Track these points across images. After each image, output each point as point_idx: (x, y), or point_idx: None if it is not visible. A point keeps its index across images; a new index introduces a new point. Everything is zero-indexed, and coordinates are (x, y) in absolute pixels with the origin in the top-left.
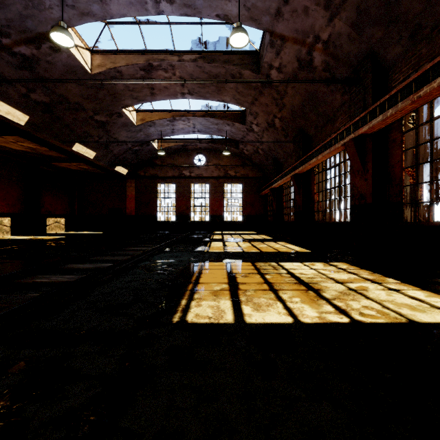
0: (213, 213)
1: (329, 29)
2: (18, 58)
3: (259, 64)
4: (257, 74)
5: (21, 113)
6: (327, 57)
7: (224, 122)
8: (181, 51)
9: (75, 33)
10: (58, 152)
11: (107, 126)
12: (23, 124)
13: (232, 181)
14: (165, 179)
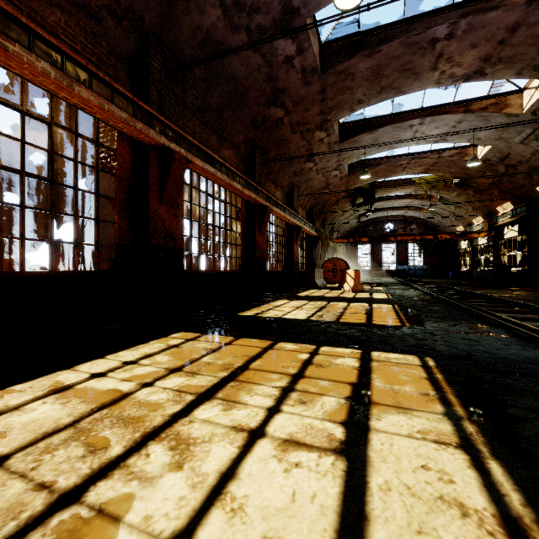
0: None
1: None
2: None
3: None
4: None
5: None
6: None
7: None
8: None
9: None
10: None
11: None
12: None
13: None
14: None
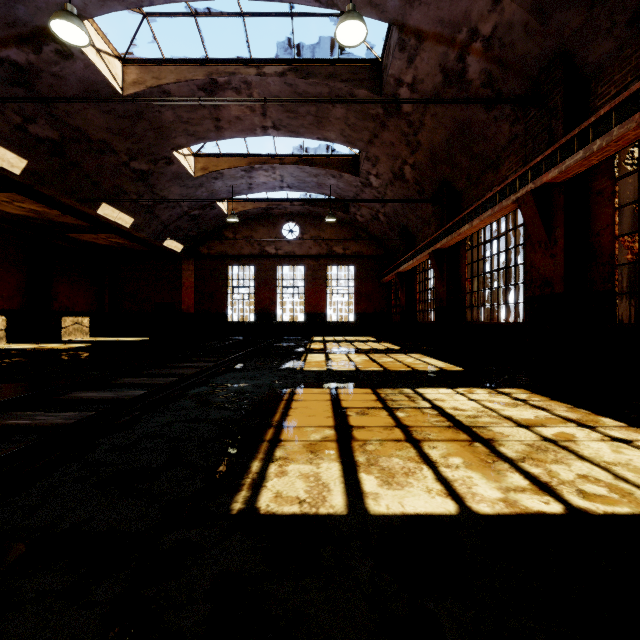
0: (311, 310)
1: (494, 16)
2: (6, 68)
3: (381, 80)
4: (378, 95)
5: (15, 155)
6: (489, 64)
7: (327, 173)
8: (260, 61)
9: (96, 30)
10: (75, 217)
11: (150, 179)
12: (17, 172)
13: (338, 263)
14: (239, 260)
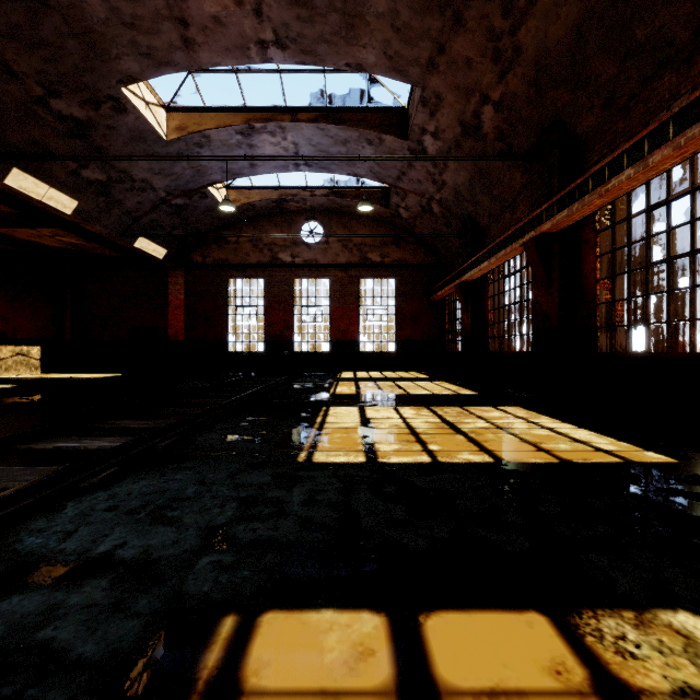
0: (338, 336)
1: None
2: None
3: None
4: None
5: None
6: None
7: (361, 136)
8: None
9: None
10: None
11: (94, 136)
12: None
13: (375, 274)
14: (243, 270)
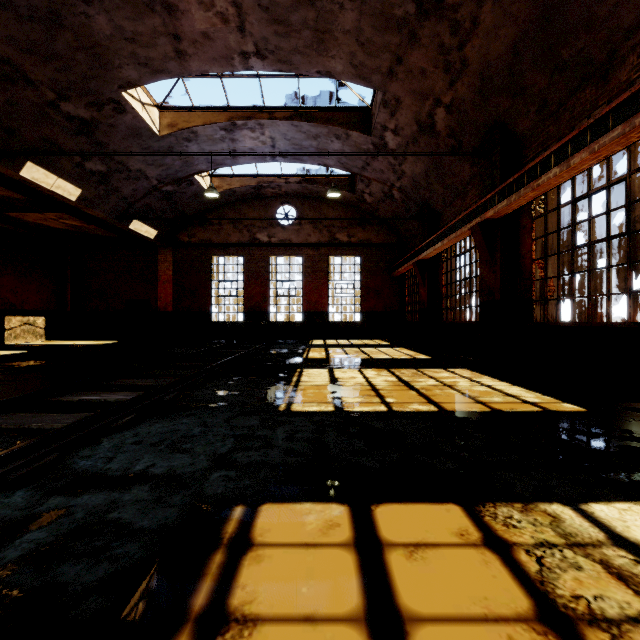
0: (310, 308)
1: None
2: None
3: None
4: None
5: None
6: None
7: (330, 132)
8: None
9: None
10: None
11: (97, 133)
12: None
13: (342, 252)
14: (225, 249)
